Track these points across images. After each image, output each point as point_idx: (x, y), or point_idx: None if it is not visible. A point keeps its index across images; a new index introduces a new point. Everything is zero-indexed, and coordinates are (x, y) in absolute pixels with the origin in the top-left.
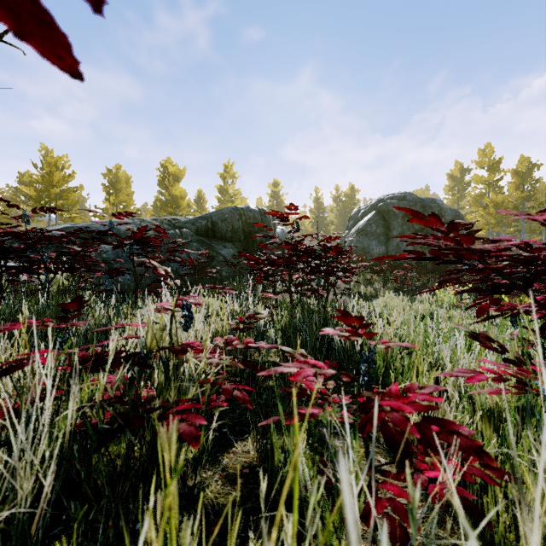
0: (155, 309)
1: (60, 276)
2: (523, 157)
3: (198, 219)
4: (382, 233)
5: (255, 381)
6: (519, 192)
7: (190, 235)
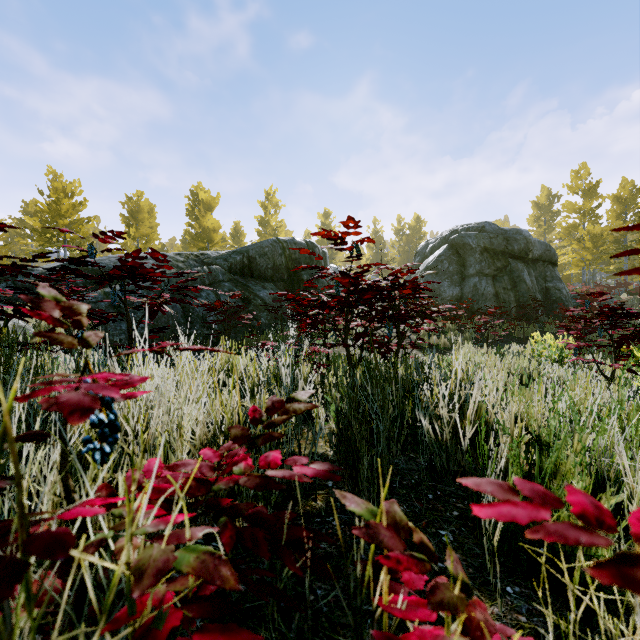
0: (46, 399)
1: (4, 324)
2: (625, 180)
3: (231, 254)
4: (456, 271)
5: (293, 498)
6: (622, 222)
7: (221, 274)
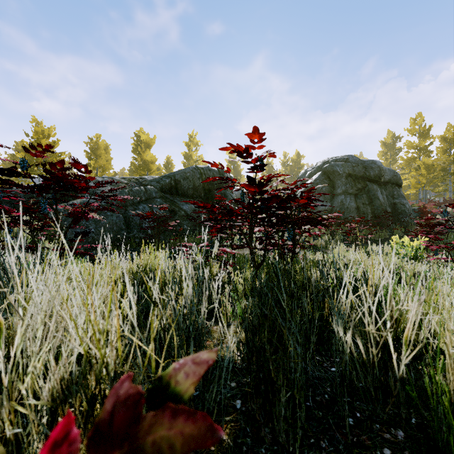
0: None
1: None
2: (450, 125)
3: (162, 178)
4: (327, 191)
5: None
6: (447, 155)
7: (154, 192)
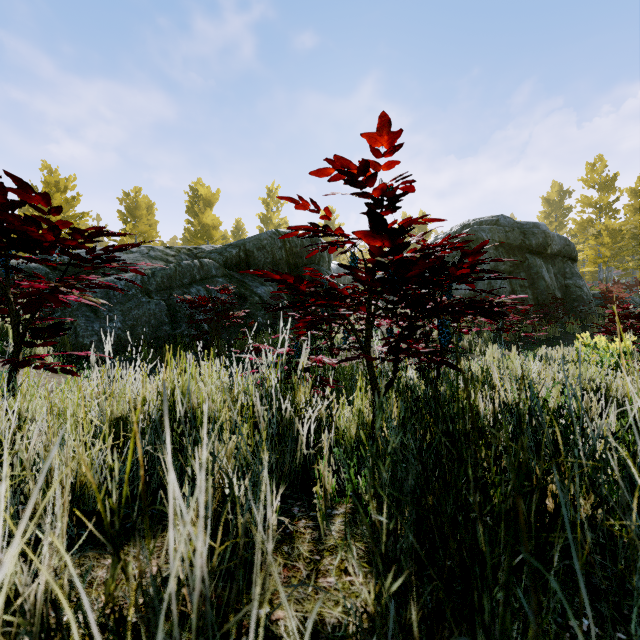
0: None
1: None
2: None
3: (227, 248)
4: None
5: None
6: None
7: (215, 268)
